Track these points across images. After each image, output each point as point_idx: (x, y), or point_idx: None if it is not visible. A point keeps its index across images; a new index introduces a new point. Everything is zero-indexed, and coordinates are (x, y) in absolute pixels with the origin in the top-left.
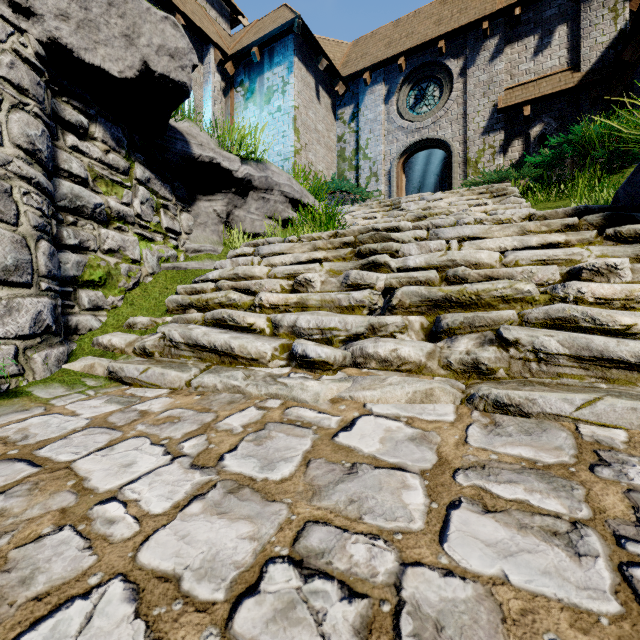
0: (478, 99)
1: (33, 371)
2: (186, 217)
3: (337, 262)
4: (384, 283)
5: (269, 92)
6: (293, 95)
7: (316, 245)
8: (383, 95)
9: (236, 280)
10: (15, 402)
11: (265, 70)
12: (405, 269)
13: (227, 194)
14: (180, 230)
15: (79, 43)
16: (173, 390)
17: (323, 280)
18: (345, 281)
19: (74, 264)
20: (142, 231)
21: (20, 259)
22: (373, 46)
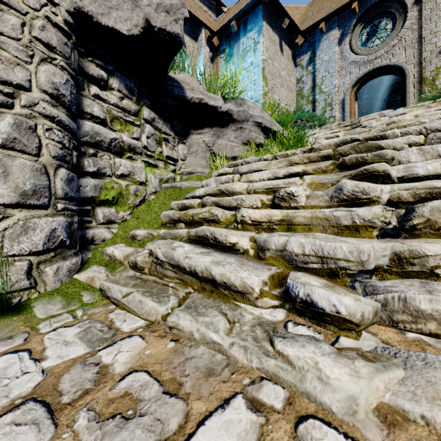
0: (435, 21)
1: (44, 283)
2: (182, 147)
3: (319, 175)
4: (388, 196)
5: (244, 53)
6: (262, 51)
7: (292, 160)
8: (337, 38)
9: (219, 196)
10: (11, 322)
11: (241, 37)
12: (411, 178)
13: (212, 127)
14: (177, 157)
15: (97, 10)
16: (150, 323)
17: (308, 194)
18: (337, 194)
19: (92, 187)
20: (148, 159)
21: (38, 184)
22: (327, 1)
